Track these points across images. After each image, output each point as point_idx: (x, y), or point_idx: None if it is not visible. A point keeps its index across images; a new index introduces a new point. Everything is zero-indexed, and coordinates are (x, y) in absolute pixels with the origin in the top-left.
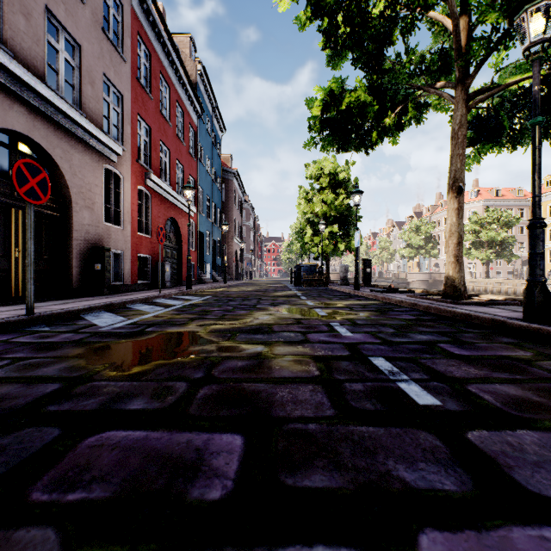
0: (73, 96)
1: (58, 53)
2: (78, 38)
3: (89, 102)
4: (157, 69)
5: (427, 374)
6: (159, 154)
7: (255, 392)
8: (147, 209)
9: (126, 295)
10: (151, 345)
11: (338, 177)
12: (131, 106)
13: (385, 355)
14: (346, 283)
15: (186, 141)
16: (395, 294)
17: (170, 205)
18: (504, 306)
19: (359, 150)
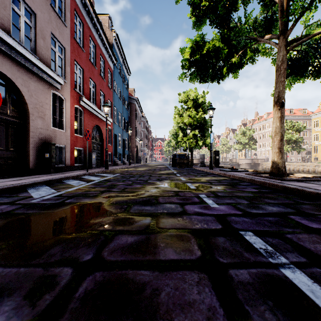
0: (30, 46)
1: (19, 17)
2: (34, 8)
3: (41, 50)
4: (88, 33)
5: (302, 256)
6: (89, 86)
7: (139, 285)
8: (81, 119)
9: (65, 173)
10: (61, 217)
11: (198, 101)
12: (70, 55)
13: (252, 229)
14: (203, 165)
15: (106, 79)
16: (237, 173)
17: (96, 117)
18: (315, 181)
19: (213, 81)
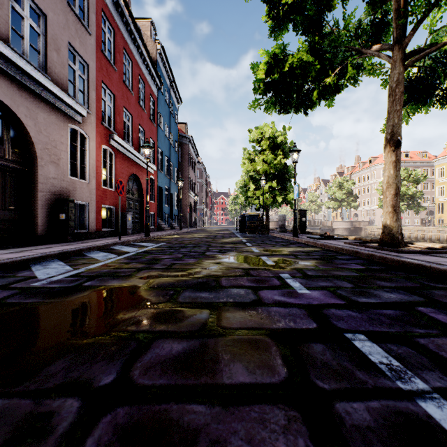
0: (39, 61)
1: (23, 20)
2: (43, 7)
3: (54, 66)
4: (121, 44)
5: None
6: (122, 118)
7: (188, 433)
8: (111, 166)
9: (87, 242)
10: (74, 310)
11: (277, 140)
12: (96, 74)
13: (364, 330)
14: (284, 230)
15: (147, 109)
16: (332, 241)
17: (133, 163)
18: (446, 254)
19: (299, 111)
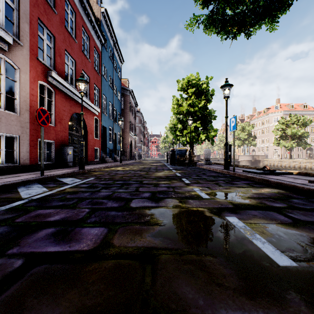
0: None
1: None
2: None
3: None
4: None
5: None
6: (64, 61)
7: None
8: (51, 103)
9: None
10: None
11: (201, 88)
12: (29, 8)
13: None
14: (209, 163)
15: (91, 59)
16: (283, 178)
17: (76, 103)
18: None
19: (242, 31)
